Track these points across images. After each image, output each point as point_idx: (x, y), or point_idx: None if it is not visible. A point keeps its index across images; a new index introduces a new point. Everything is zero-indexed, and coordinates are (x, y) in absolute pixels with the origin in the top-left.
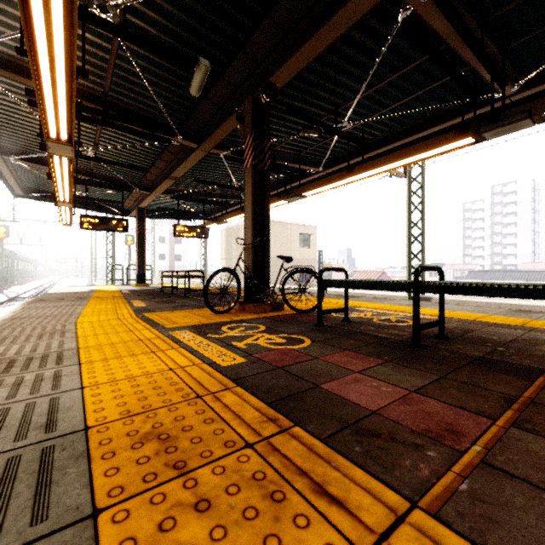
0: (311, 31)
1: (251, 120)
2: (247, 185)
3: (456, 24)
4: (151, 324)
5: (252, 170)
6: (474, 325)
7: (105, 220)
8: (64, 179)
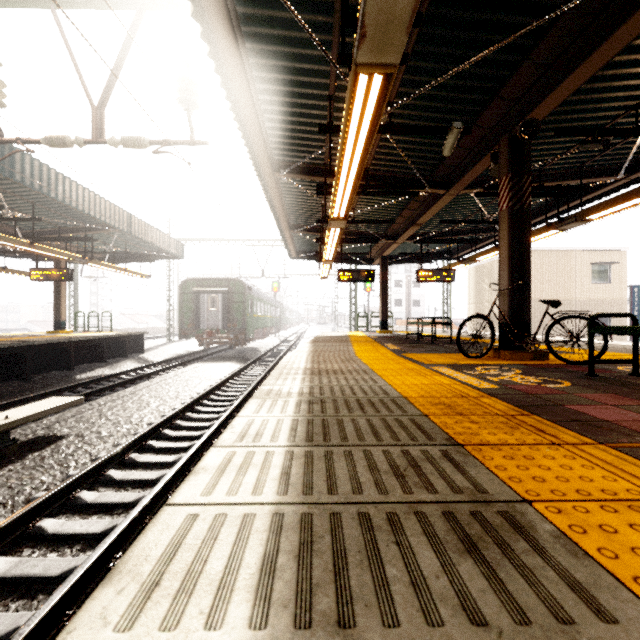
0: (581, 55)
1: (507, 161)
2: (502, 228)
3: None
4: (411, 361)
5: (508, 213)
6: None
7: (356, 272)
8: (333, 243)
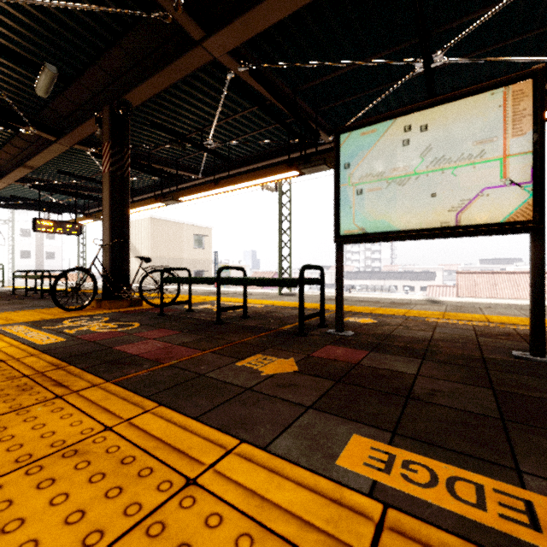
0: (158, 67)
1: (109, 129)
2: (105, 189)
3: (270, 91)
4: None
5: (109, 176)
6: (282, 309)
7: None
8: None
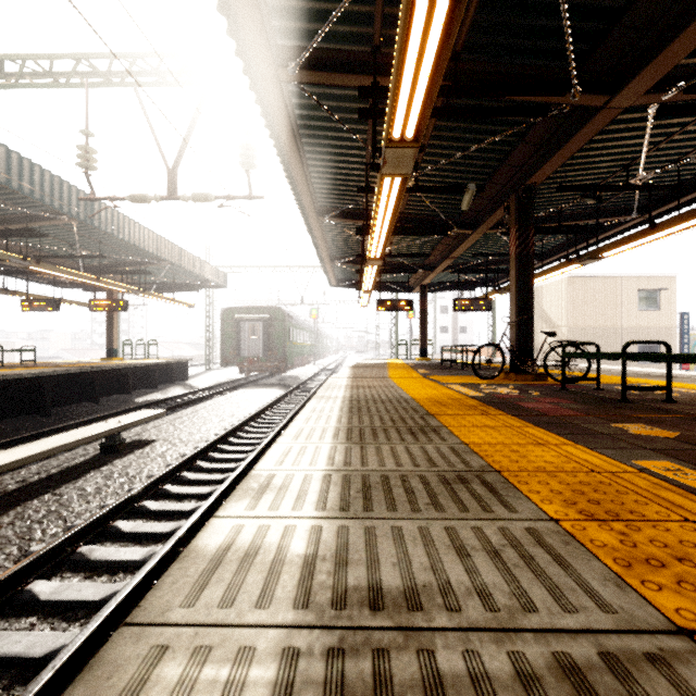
0: (561, 141)
1: (514, 215)
2: (511, 271)
3: None
4: (433, 381)
5: (515, 258)
6: None
7: (394, 302)
8: (371, 277)
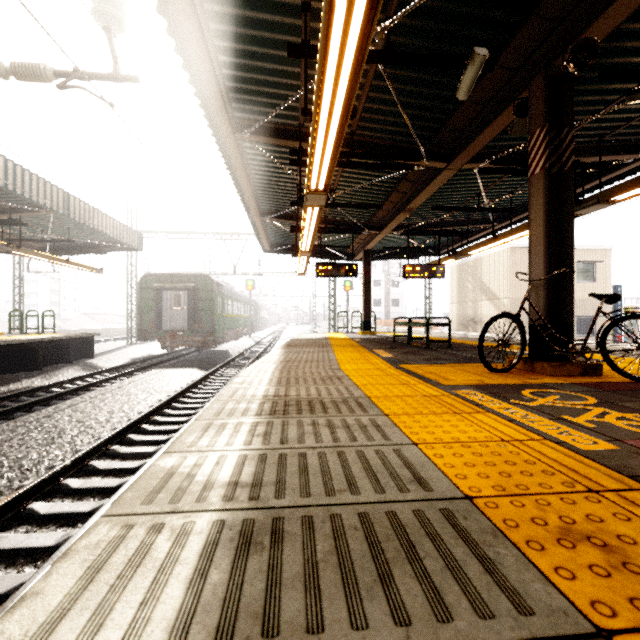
0: None
1: (543, 106)
2: (534, 198)
3: None
4: (419, 377)
5: (545, 176)
6: None
7: (336, 267)
8: (310, 229)
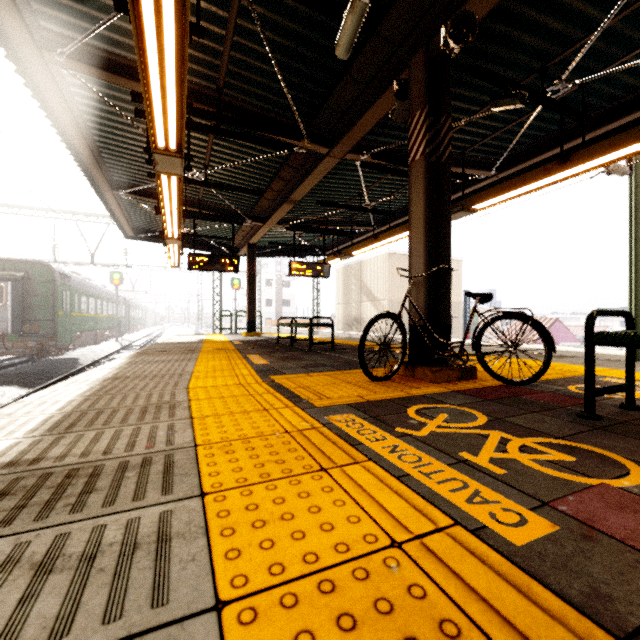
0: None
1: (423, 86)
2: (415, 186)
3: None
4: (288, 396)
5: (425, 162)
6: None
7: (214, 259)
8: (172, 208)
